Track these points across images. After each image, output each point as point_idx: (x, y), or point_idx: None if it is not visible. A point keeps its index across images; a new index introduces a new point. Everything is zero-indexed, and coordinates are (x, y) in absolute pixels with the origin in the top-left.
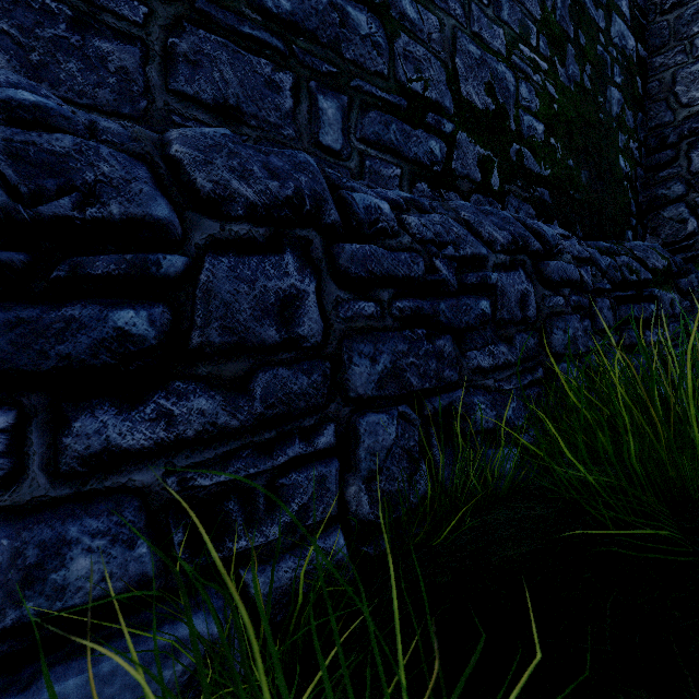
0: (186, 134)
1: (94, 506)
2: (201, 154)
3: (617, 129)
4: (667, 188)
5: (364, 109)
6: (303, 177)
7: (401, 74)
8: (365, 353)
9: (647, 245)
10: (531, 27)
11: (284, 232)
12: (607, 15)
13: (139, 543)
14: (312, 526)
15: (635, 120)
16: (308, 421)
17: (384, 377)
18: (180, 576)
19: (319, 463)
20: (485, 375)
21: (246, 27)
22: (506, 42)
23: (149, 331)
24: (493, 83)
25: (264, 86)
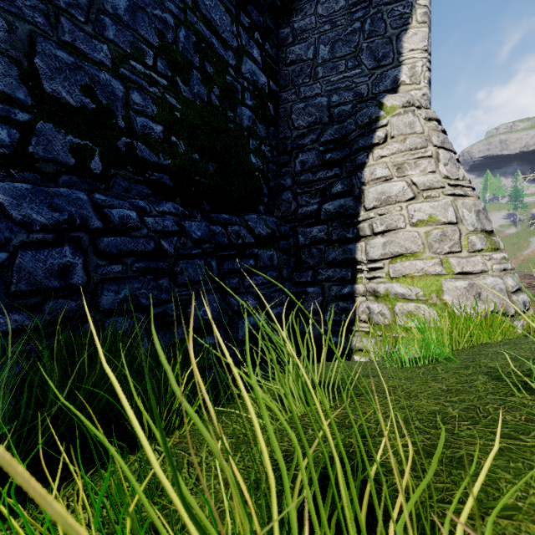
0: None
1: None
2: None
3: (249, 136)
4: (285, 180)
5: None
6: None
7: None
8: None
9: (262, 217)
10: (146, 50)
11: None
12: (238, 57)
13: None
14: None
15: (267, 132)
16: None
17: None
18: None
19: None
20: None
21: None
22: (112, 56)
23: None
24: (93, 86)
25: None
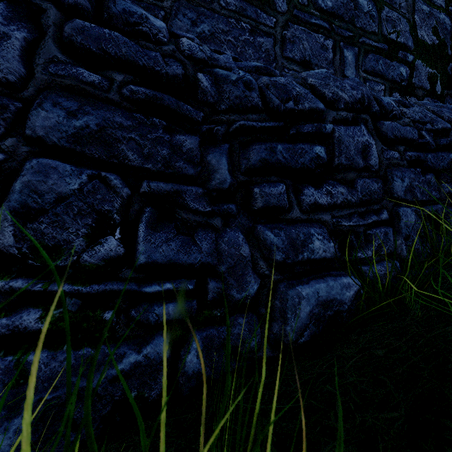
0: (309, 74)
1: (313, 225)
2: (322, 81)
3: None
4: None
5: (365, 54)
6: (363, 88)
7: (384, 31)
8: (398, 176)
9: None
10: None
11: (356, 116)
12: None
13: (331, 241)
14: (380, 257)
15: None
16: (376, 206)
17: (406, 190)
18: (337, 263)
19: (382, 227)
20: (451, 199)
21: (312, 20)
22: None
23: (324, 156)
24: (437, 27)
25: (320, 49)
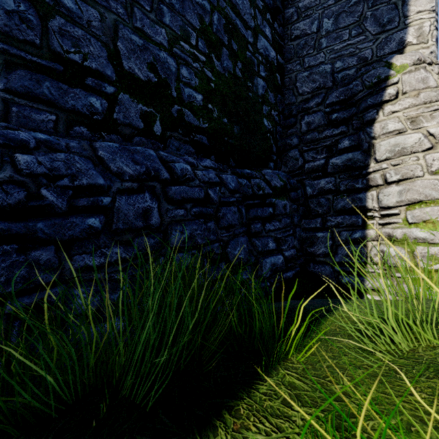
0: None
1: None
2: None
3: (262, 103)
4: (291, 140)
5: (10, 67)
6: None
7: (56, 46)
8: None
9: (275, 172)
10: (191, 32)
11: None
12: (255, 35)
13: None
14: None
15: (275, 99)
16: None
17: None
18: None
19: None
20: (98, 270)
21: None
22: (168, 38)
23: None
24: (155, 64)
25: None
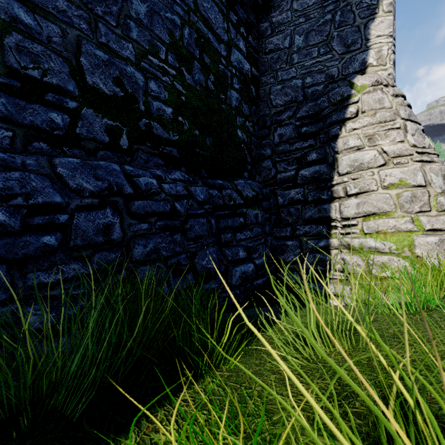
0: None
1: None
2: None
3: (236, 114)
4: (265, 150)
5: None
6: None
7: (13, 62)
8: None
9: (248, 182)
10: (160, 47)
11: None
12: (228, 48)
13: None
14: None
15: (250, 110)
16: None
17: None
18: None
19: None
20: (54, 286)
21: None
22: (135, 53)
23: None
24: (122, 78)
25: None
